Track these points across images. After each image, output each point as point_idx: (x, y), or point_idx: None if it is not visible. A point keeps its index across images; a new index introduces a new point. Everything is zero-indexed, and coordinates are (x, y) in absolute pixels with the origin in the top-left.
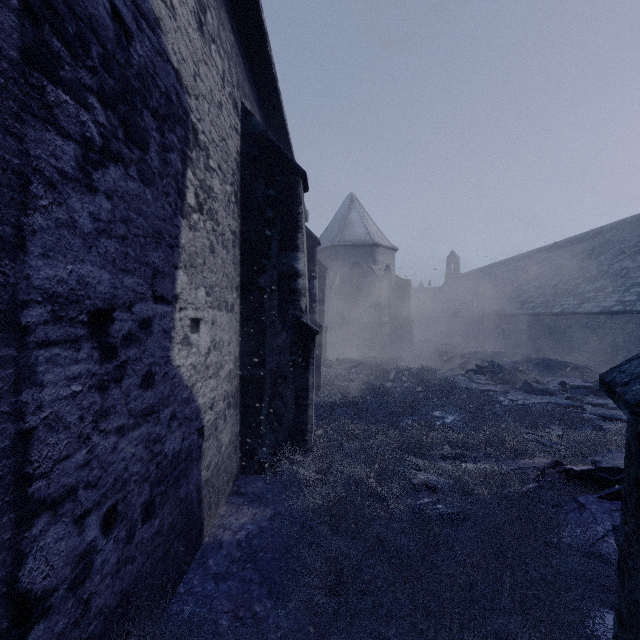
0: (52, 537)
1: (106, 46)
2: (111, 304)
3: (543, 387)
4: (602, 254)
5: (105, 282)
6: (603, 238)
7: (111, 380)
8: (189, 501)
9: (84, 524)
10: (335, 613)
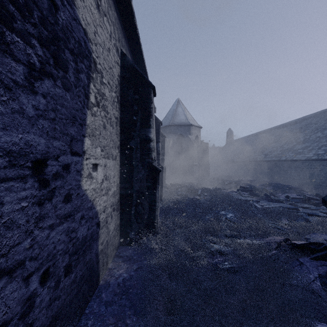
0: (9, 290)
1: (43, 12)
2: (46, 156)
3: (277, 198)
4: (306, 130)
5: (42, 144)
6: (306, 122)
7: (46, 199)
8: (91, 262)
9: (29, 281)
10: (170, 324)
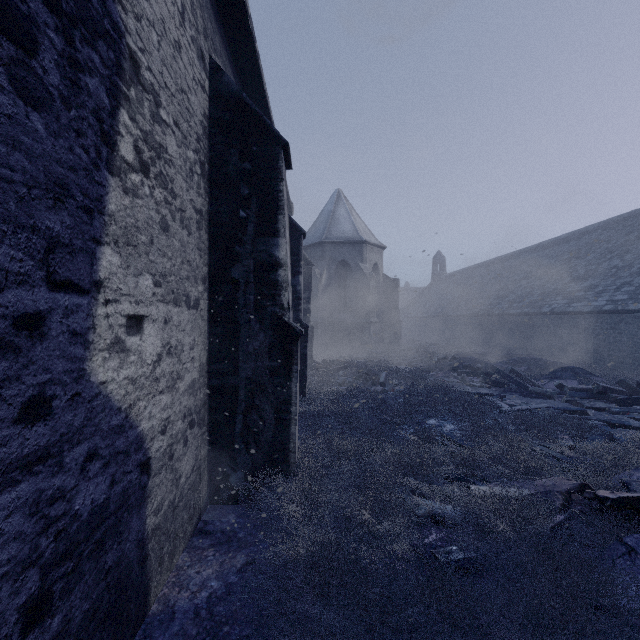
0: None
1: None
2: None
3: (540, 390)
4: (589, 253)
5: None
6: (589, 238)
7: None
8: (124, 566)
9: None
10: None
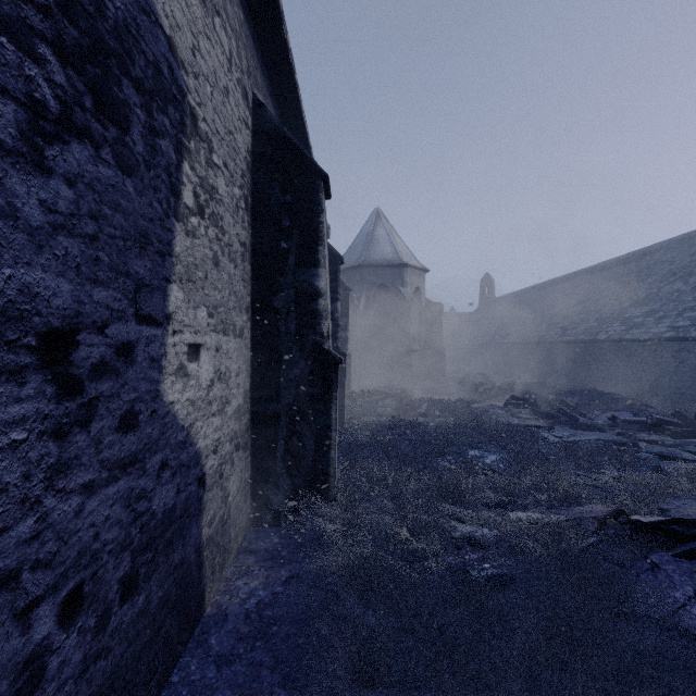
0: None
1: None
2: (74, 323)
3: (591, 422)
4: (651, 276)
5: (64, 294)
6: (651, 258)
7: (74, 423)
8: (186, 567)
9: (31, 618)
10: None
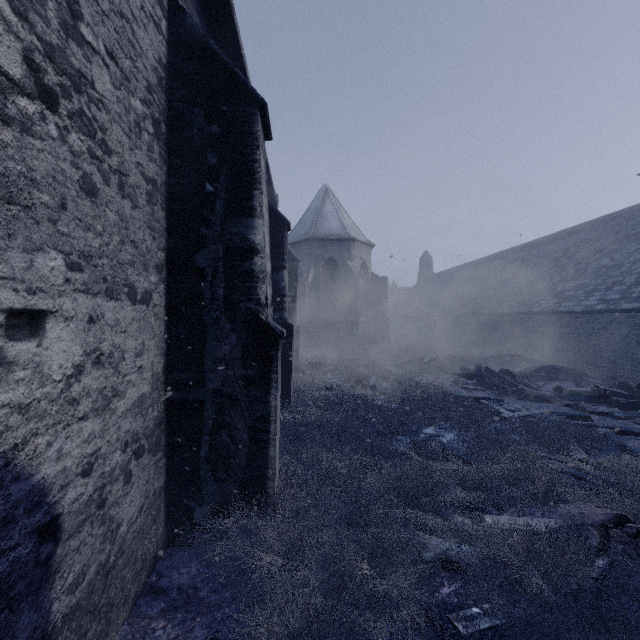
0: None
1: None
2: None
3: (538, 393)
4: (578, 253)
5: None
6: (577, 237)
7: None
8: None
9: None
10: None
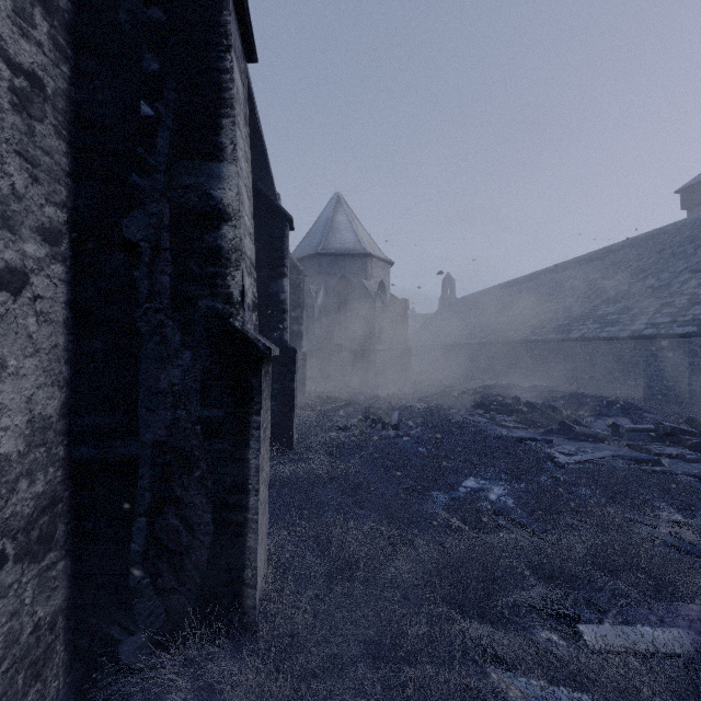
0: None
1: None
2: None
3: (590, 431)
4: (618, 273)
5: None
6: (616, 257)
7: None
8: None
9: None
10: None
